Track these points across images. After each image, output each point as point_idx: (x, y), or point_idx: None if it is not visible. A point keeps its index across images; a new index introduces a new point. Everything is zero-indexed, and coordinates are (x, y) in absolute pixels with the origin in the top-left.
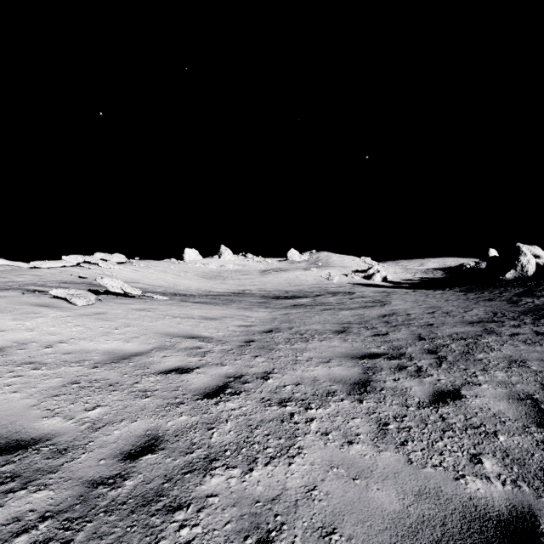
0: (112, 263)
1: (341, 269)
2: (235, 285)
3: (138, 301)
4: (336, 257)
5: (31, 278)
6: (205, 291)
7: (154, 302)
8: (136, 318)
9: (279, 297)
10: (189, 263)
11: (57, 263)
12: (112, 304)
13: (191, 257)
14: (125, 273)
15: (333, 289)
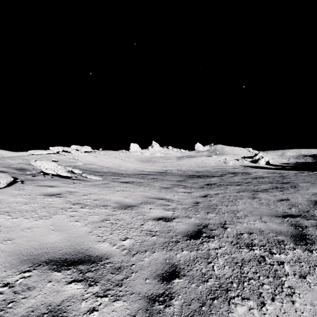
0: (81, 152)
1: (233, 156)
2: (161, 166)
3: (67, 182)
4: (228, 148)
5: (21, 161)
6: (139, 170)
7: (82, 183)
8: (26, 210)
9: (192, 176)
10: (132, 152)
11: (44, 152)
12: (28, 188)
13: (134, 148)
14: (87, 158)
15: (230, 170)
